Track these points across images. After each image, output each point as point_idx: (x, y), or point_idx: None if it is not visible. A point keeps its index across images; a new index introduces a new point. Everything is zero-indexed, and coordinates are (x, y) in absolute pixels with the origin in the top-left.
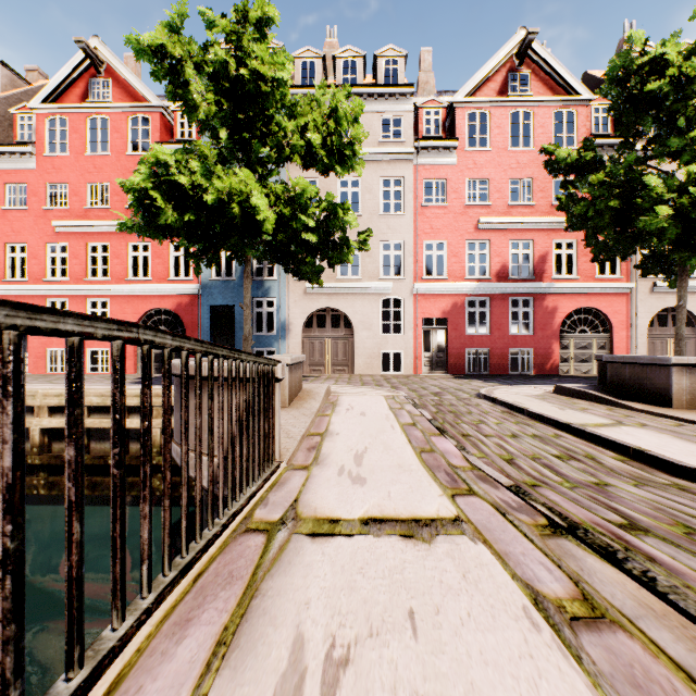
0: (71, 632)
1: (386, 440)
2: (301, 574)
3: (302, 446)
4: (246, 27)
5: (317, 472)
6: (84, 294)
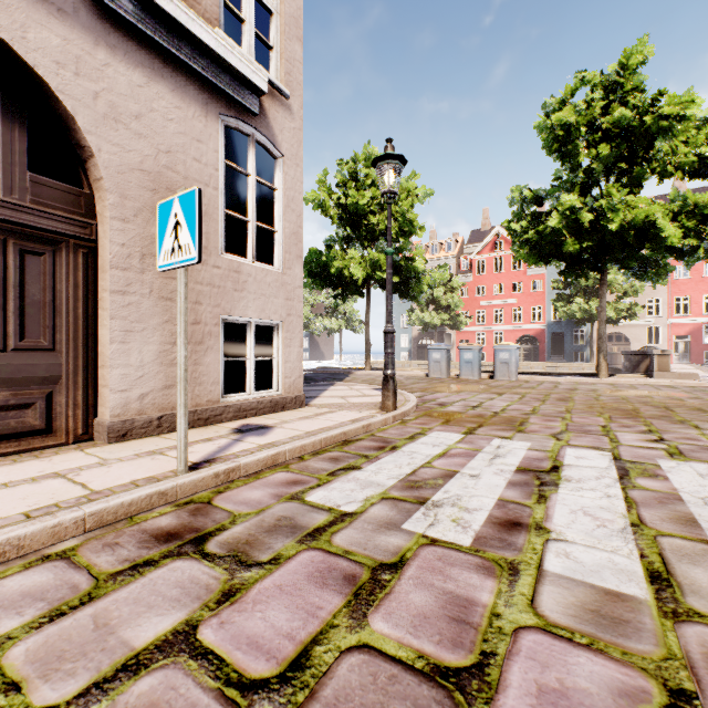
0: None
1: None
2: None
3: None
4: None
5: None
6: (492, 330)
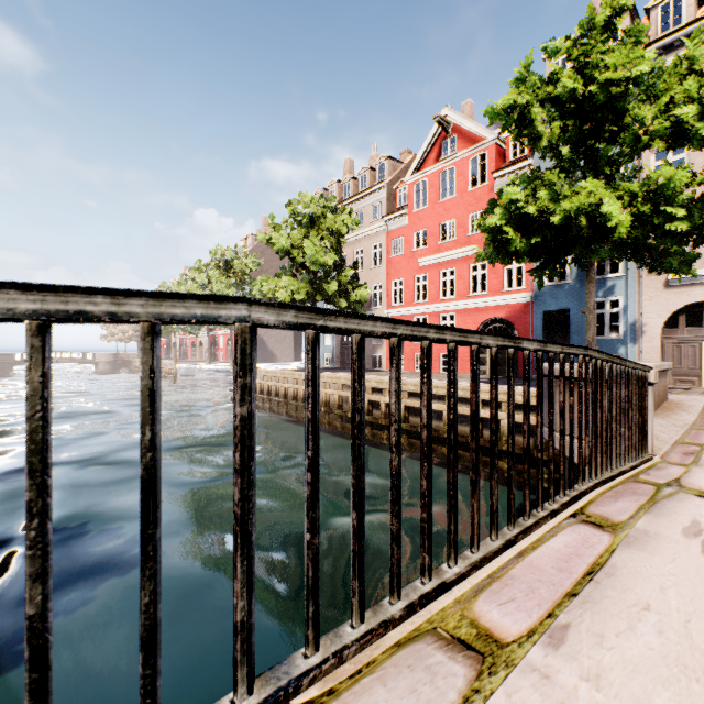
0: (570, 474)
1: None
2: (692, 506)
3: (675, 450)
4: (591, 36)
5: (697, 470)
6: (437, 311)
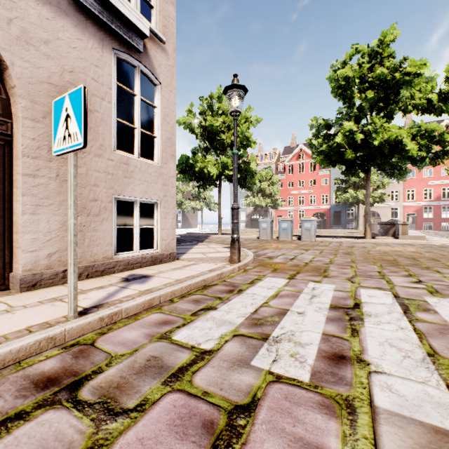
0: None
1: None
2: None
3: None
4: None
5: None
6: (297, 209)
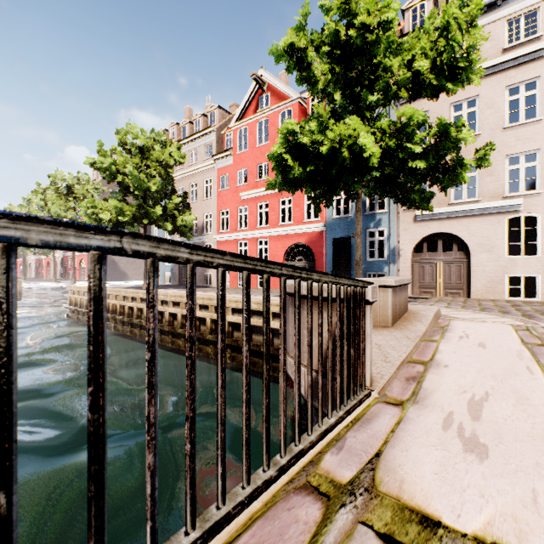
0: None
1: (519, 388)
2: None
3: (400, 374)
4: None
5: (412, 414)
6: (255, 237)
